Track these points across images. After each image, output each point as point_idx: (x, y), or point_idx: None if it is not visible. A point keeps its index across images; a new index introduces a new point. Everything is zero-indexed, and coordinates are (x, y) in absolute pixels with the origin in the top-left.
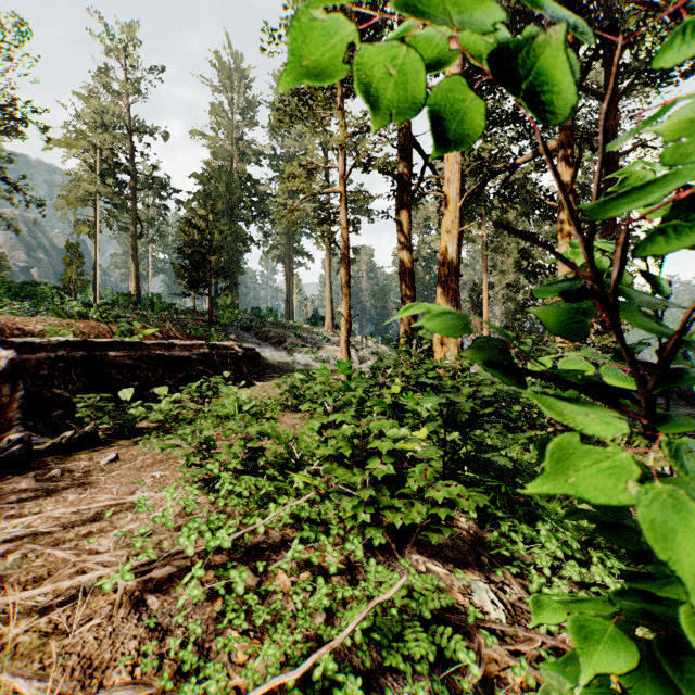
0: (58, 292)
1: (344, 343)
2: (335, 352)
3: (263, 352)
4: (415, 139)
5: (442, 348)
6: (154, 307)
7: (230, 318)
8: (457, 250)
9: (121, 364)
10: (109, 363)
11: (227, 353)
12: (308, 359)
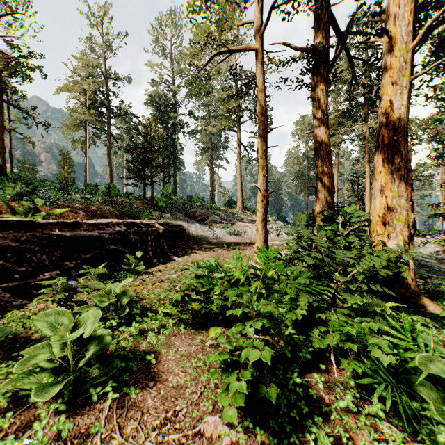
0: (60, 187)
1: (261, 222)
2: (245, 227)
3: (189, 227)
4: (331, 11)
5: (384, 227)
6: (111, 194)
7: (166, 201)
8: (407, 103)
9: (4, 247)
10: None
11: (147, 230)
12: (224, 233)
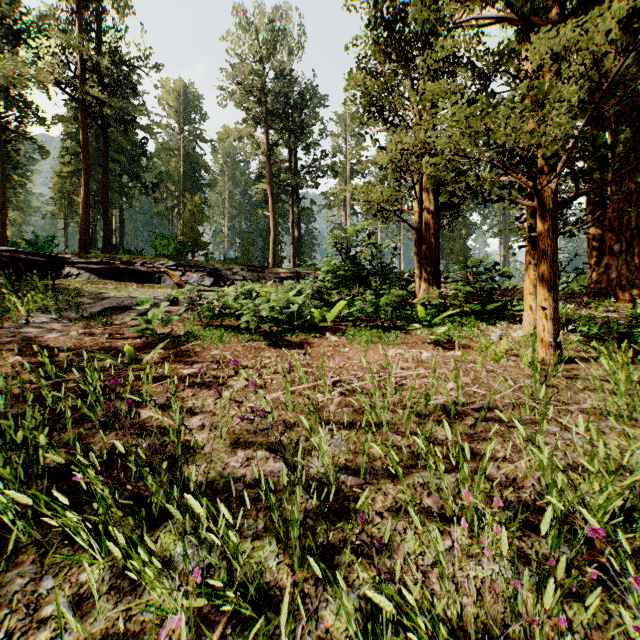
0: None
1: None
2: None
3: None
4: None
5: None
6: None
7: None
8: None
9: None
10: None
11: None
12: None
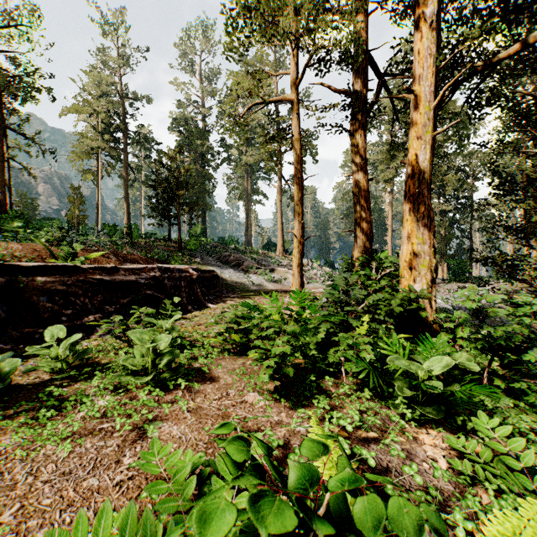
0: (68, 226)
1: (297, 267)
2: (285, 273)
3: (223, 273)
4: (370, 53)
5: (411, 272)
6: (132, 236)
7: (195, 244)
8: (430, 157)
9: (51, 290)
10: (37, 289)
11: (181, 276)
12: (262, 280)
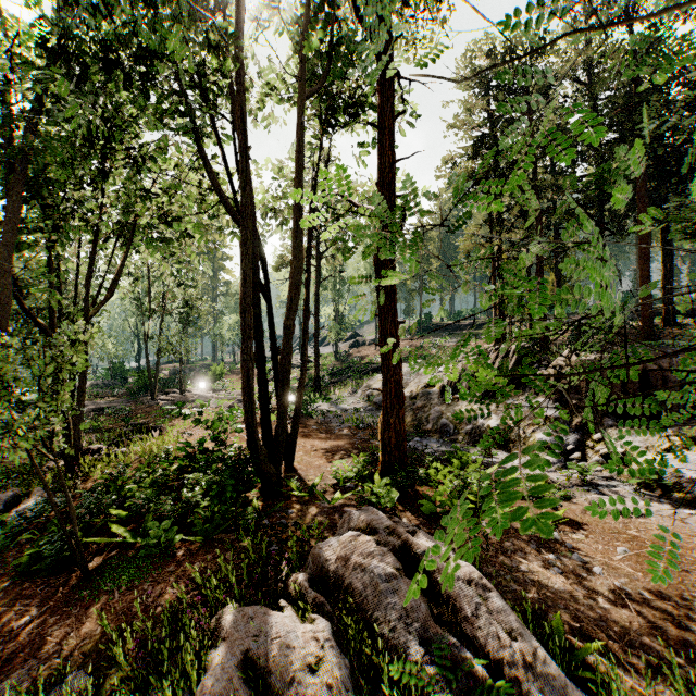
0: None
1: None
2: None
3: None
4: None
5: None
6: None
7: None
8: None
9: None
10: None
11: None
12: None
